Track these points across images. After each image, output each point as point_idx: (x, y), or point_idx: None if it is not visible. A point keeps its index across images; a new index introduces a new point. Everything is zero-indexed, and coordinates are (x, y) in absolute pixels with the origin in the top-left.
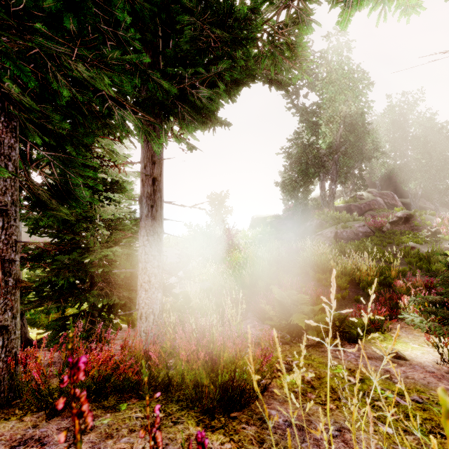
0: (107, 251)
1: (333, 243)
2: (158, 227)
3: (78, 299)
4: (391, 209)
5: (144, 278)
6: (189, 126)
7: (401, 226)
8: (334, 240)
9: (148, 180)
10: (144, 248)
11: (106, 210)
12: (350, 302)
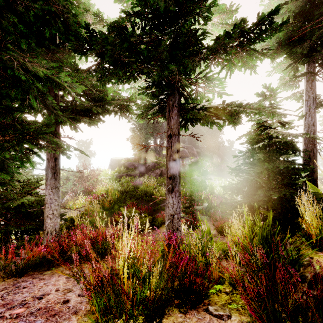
0: (23, 199)
1: (159, 178)
2: (58, 184)
3: (3, 230)
4: (191, 156)
5: (50, 212)
6: (76, 129)
7: (193, 167)
8: (161, 176)
9: (52, 159)
10: (50, 195)
11: (19, 174)
12: (160, 211)
